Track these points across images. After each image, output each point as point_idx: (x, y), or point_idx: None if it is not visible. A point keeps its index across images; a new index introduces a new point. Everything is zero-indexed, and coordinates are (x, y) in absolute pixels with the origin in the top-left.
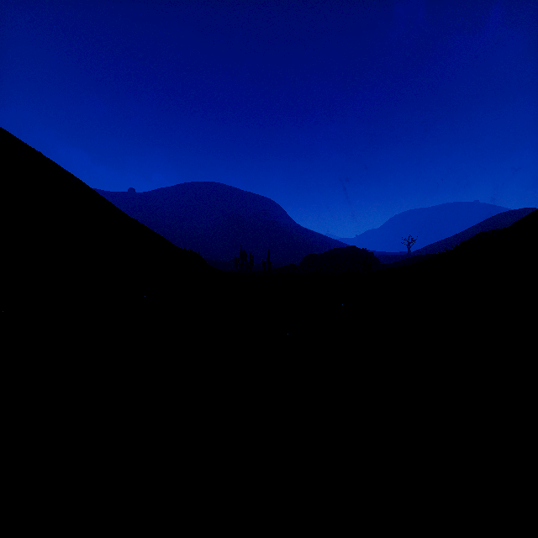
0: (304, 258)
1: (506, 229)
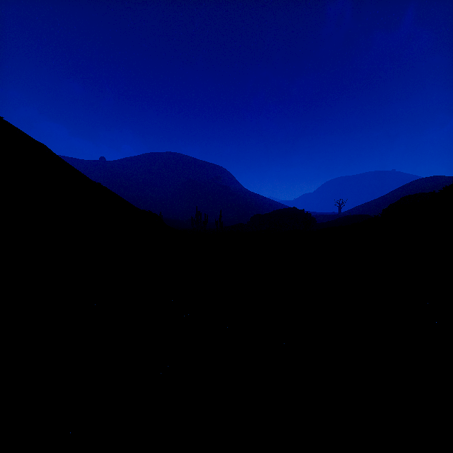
0: (251, 218)
1: (441, 192)
